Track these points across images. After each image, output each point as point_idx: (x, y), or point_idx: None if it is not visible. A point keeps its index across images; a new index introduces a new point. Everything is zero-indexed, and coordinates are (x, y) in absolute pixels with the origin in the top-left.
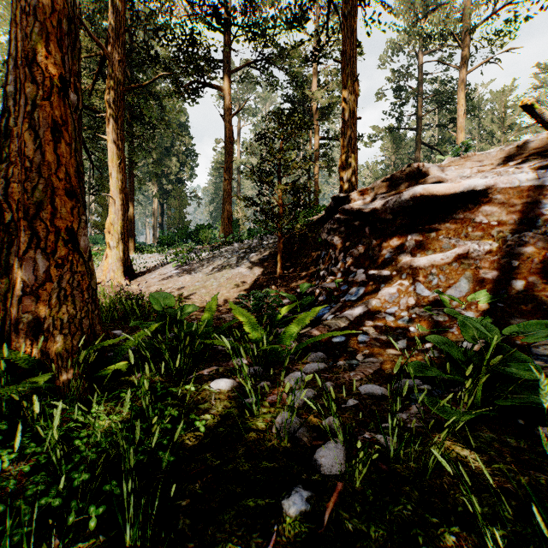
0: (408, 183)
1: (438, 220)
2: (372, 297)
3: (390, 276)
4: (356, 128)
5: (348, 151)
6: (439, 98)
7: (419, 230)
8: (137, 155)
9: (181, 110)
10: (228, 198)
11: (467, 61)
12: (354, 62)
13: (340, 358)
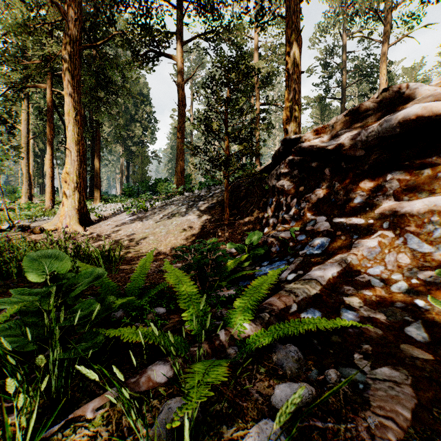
0: (382, 113)
1: (436, 152)
2: (343, 251)
3: (364, 225)
4: (300, 80)
5: (292, 103)
6: (361, 71)
7: (403, 167)
8: (101, 116)
9: (143, 84)
10: (181, 154)
11: (387, 36)
12: (298, 17)
13: (325, 359)
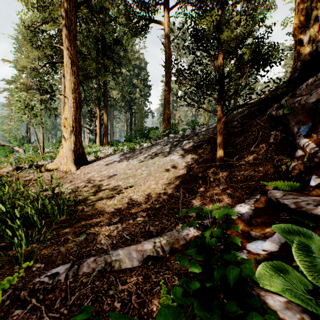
0: None
1: None
2: None
3: None
4: None
5: (311, 2)
6: None
7: None
8: (106, 79)
9: (141, 59)
10: (167, 104)
11: None
12: None
13: None
